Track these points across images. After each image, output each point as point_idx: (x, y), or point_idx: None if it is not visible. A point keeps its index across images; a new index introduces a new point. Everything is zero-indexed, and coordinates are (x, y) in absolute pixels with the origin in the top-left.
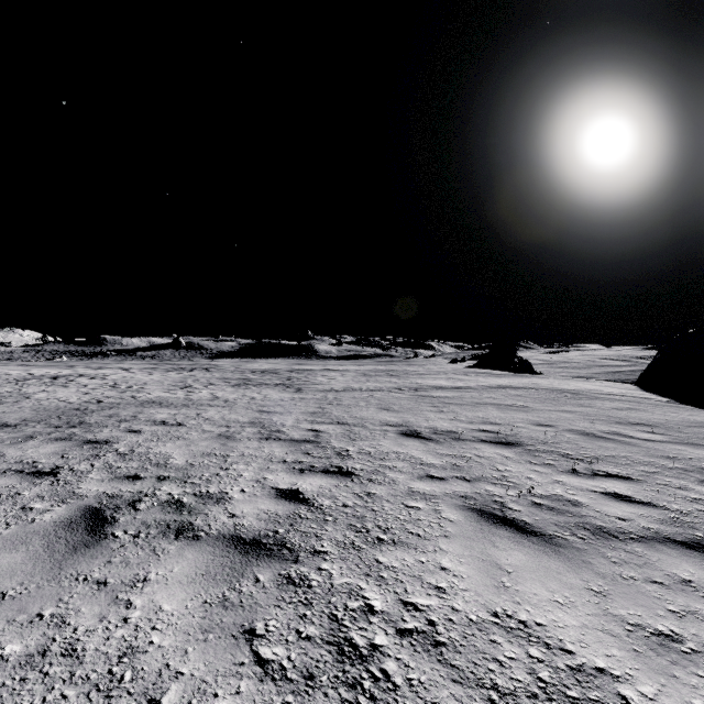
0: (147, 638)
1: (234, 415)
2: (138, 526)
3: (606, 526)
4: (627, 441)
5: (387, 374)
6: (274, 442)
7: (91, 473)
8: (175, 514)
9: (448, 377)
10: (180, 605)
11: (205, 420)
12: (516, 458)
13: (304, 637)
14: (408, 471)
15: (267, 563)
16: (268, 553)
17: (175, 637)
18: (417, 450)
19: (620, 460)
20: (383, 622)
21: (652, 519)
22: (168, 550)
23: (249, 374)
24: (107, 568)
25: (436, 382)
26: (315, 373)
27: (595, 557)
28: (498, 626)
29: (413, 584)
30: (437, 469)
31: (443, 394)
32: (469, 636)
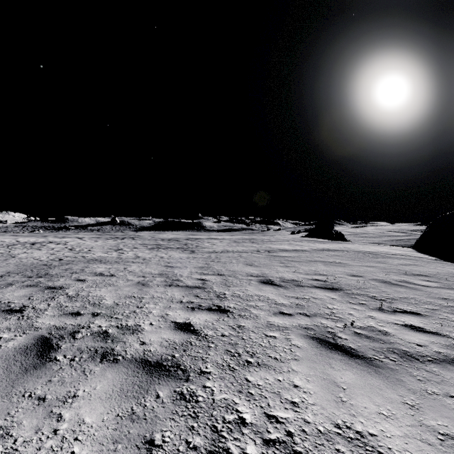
0: (70, 448)
1: (149, 269)
2: (74, 351)
3: (409, 350)
4: (413, 287)
5: (250, 241)
6: (174, 288)
7: (47, 311)
8: (102, 342)
9: (289, 243)
10: (99, 418)
11: (129, 272)
12: (339, 299)
13: (191, 447)
14: (266, 309)
15: (166, 382)
16: (167, 374)
17: (92, 447)
18: (272, 293)
19: (411, 300)
20: (252, 433)
21: (441, 345)
22: (94, 371)
23: (160, 241)
24: (47, 386)
25: (282, 246)
26: (203, 240)
27: (405, 375)
28: (341, 436)
29: (273, 399)
30: (286, 307)
31: (287, 254)
32: (319, 445)
